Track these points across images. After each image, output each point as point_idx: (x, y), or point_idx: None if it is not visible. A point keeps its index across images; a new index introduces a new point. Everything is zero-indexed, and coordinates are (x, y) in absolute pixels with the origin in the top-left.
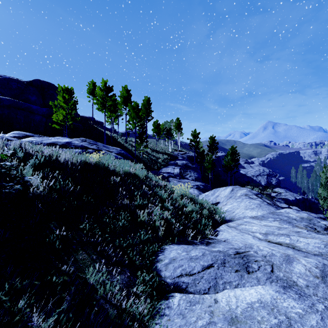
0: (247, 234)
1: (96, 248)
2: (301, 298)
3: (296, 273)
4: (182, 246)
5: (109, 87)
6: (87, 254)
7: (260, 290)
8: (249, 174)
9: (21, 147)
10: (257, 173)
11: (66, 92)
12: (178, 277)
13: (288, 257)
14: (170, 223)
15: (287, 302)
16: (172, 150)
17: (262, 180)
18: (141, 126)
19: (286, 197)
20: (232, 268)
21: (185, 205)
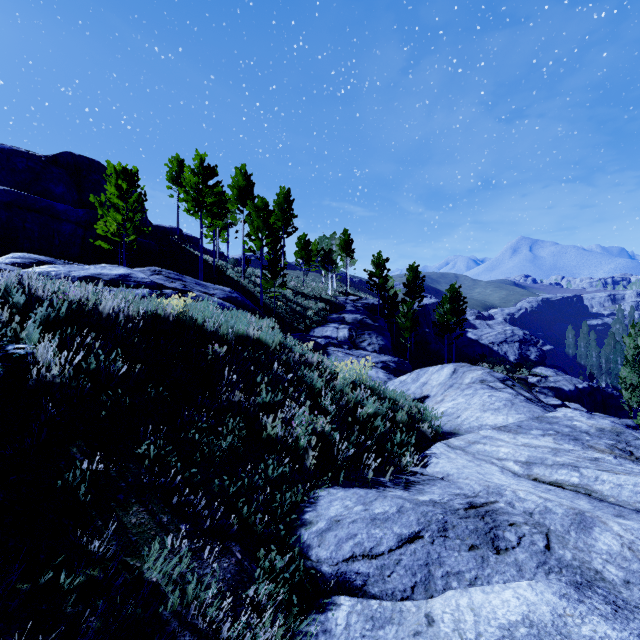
0: (488, 463)
1: (169, 498)
2: (619, 613)
3: (602, 552)
4: (354, 491)
5: (210, 168)
6: (150, 514)
7: (525, 593)
8: (484, 340)
9: (20, 284)
10: (499, 338)
11: (124, 177)
12: (345, 560)
13: (582, 516)
14: (329, 441)
15: (589, 625)
16: (334, 293)
17: (510, 351)
18: (273, 246)
19: (557, 385)
20: (462, 542)
21: (360, 403)
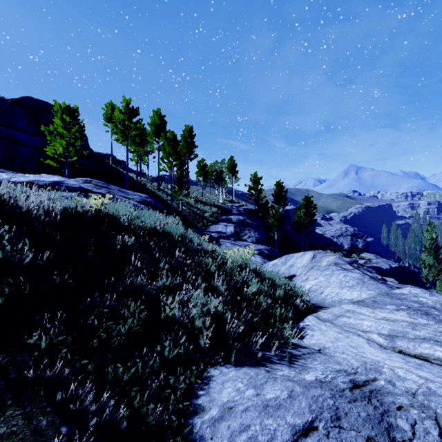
0: (355, 335)
1: (54, 394)
2: None
3: None
4: (245, 371)
5: (134, 109)
6: (26, 418)
7: None
8: (327, 234)
9: None
10: (337, 233)
11: (67, 112)
12: None
13: None
14: (221, 320)
15: None
16: (224, 201)
17: (345, 242)
18: (180, 166)
19: (378, 265)
20: (357, 434)
21: (246, 283)
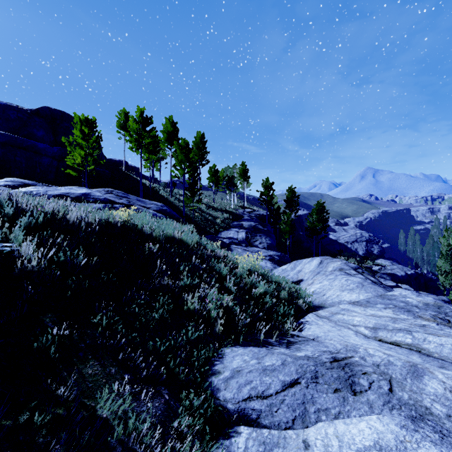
0: (346, 328)
1: (116, 355)
2: (445, 440)
3: (430, 394)
4: (250, 349)
5: (148, 118)
6: (102, 367)
7: (375, 424)
8: (341, 240)
9: (10, 200)
10: (352, 238)
11: (86, 124)
12: (244, 400)
13: (415, 367)
14: (232, 312)
15: (423, 449)
16: (235, 207)
17: (360, 248)
18: (192, 173)
19: (393, 272)
20: (329, 386)
21: (254, 285)
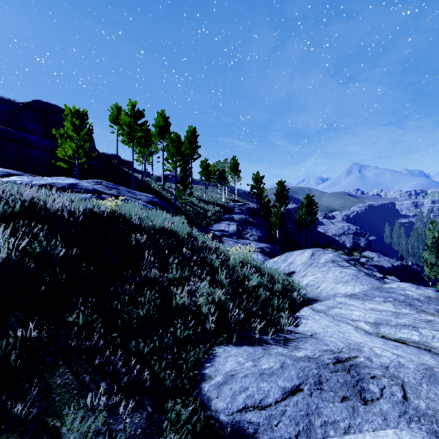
0: (345, 323)
1: (92, 359)
2: None
3: None
4: (245, 348)
5: (139, 111)
6: (74, 374)
7: None
8: (329, 233)
9: None
10: (340, 231)
11: (77, 116)
12: (239, 411)
13: (431, 371)
14: (225, 308)
15: None
16: (226, 200)
17: (347, 240)
18: (184, 167)
19: (380, 264)
20: (335, 394)
21: (247, 278)
